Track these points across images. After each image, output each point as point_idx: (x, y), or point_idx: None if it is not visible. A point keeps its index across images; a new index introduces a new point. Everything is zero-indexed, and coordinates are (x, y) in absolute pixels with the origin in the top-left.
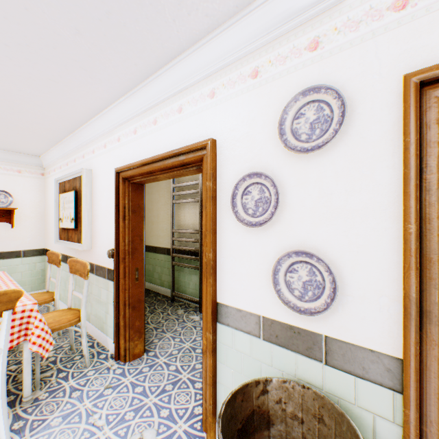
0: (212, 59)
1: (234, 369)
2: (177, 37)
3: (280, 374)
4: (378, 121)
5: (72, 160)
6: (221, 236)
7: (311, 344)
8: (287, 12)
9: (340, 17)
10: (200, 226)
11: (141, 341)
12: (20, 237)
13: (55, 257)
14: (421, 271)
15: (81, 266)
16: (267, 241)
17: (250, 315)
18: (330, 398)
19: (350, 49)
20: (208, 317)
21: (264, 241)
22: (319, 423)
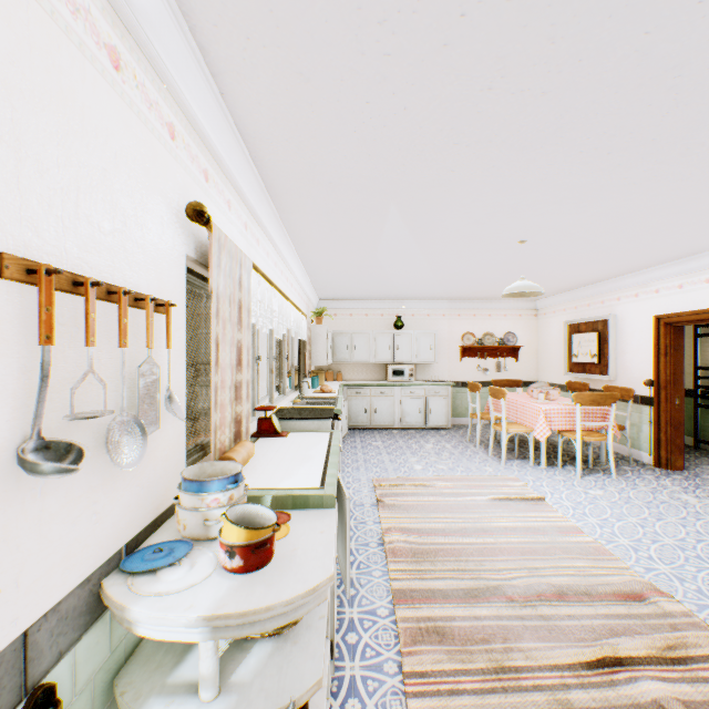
0: None
1: None
2: None
3: None
4: None
5: (583, 305)
6: None
7: None
8: None
9: None
10: None
11: (680, 457)
12: (520, 370)
13: (576, 385)
14: None
15: (620, 391)
16: None
17: None
18: None
19: None
20: None
21: None
22: None
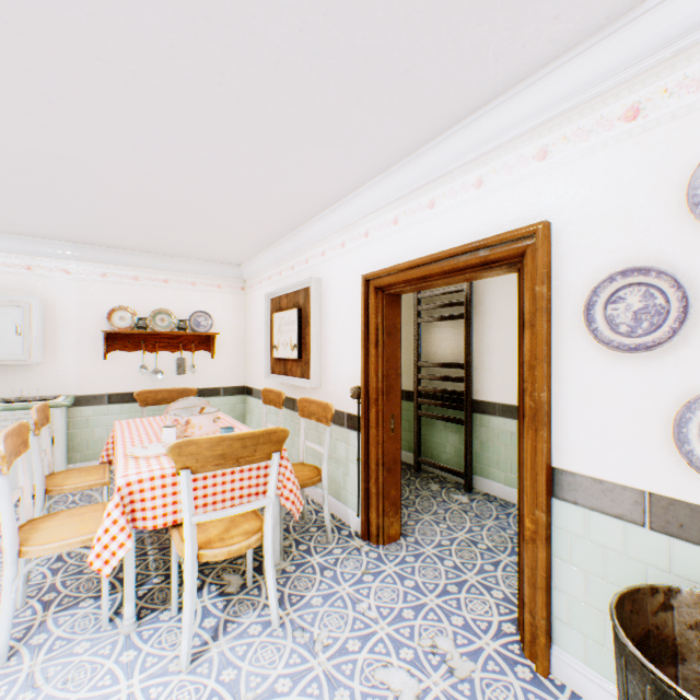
0: (545, 102)
1: (588, 570)
2: (492, 81)
3: (687, 586)
4: None
5: (288, 268)
6: (561, 367)
7: None
8: None
9: None
10: (466, 356)
11: (397, 518)
12: (220, 370)
13: (273, 396)
14: None
15: (319, 408)
16: (658, 374)
17: (622, 490)
18: None
19: None
20: (537, 487)
21: (652, 375)
22: None
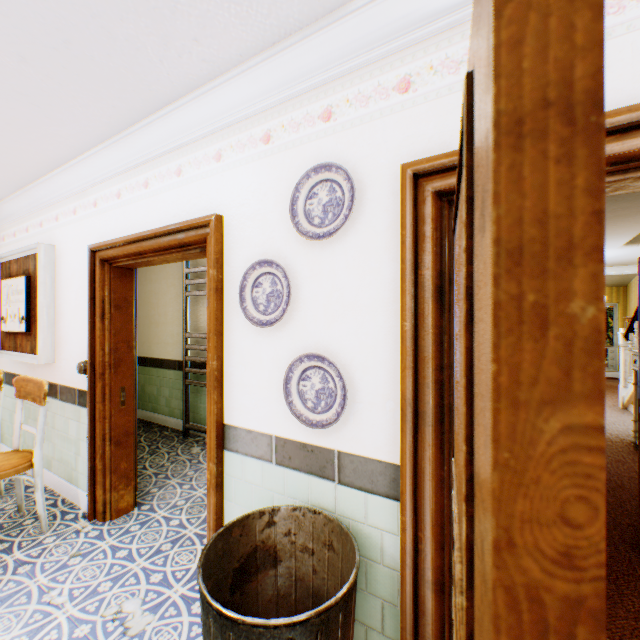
0: (217, 112)
1: (245, 506)
2: (168, 80)
3: (293, 503)
4: (386, 210)
5: (23, 229)
6: (230, 339)
7: (324, 463)
8: (299, 72)
9: (352, 88)
10: None
11: (130, 490)
12: None
13: None
14: (418, 370)
15: (36, 387)
16: (280, 343)
17: (262, 436)
18: (343, 521)
19: (361, 126)
20: (212, 443)
21: (277, 344)
22: (329, 550)
